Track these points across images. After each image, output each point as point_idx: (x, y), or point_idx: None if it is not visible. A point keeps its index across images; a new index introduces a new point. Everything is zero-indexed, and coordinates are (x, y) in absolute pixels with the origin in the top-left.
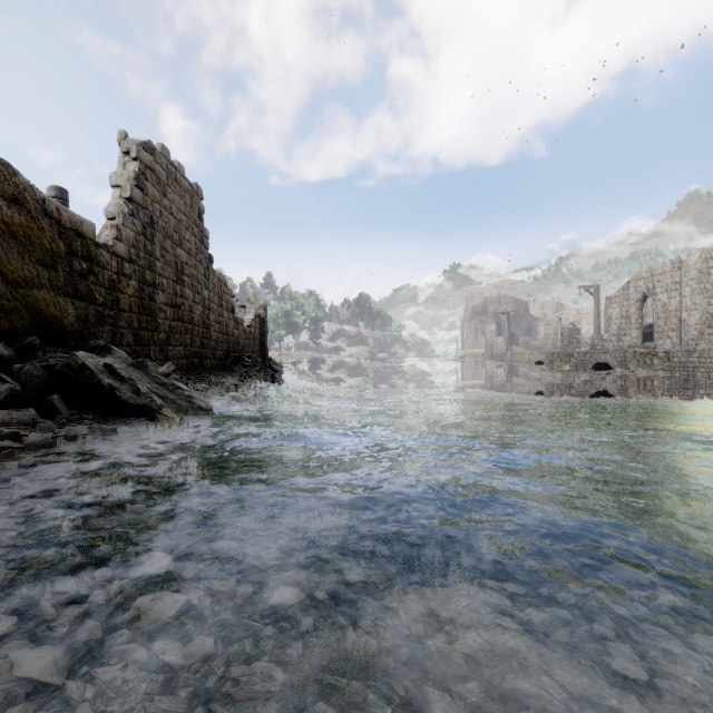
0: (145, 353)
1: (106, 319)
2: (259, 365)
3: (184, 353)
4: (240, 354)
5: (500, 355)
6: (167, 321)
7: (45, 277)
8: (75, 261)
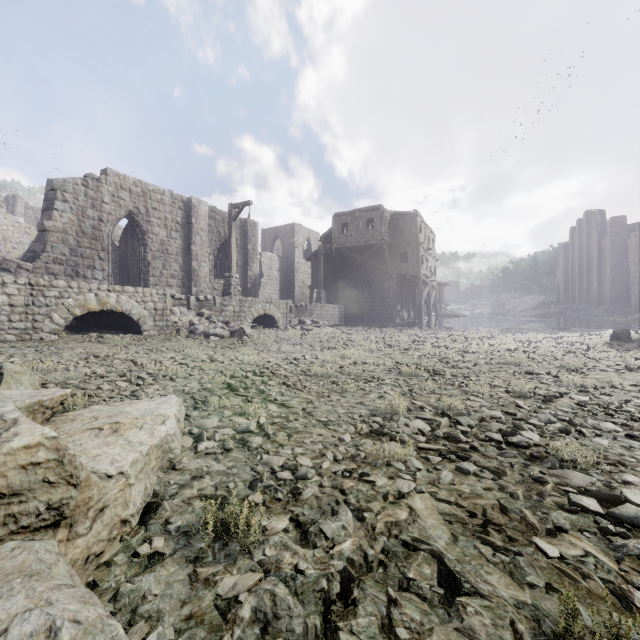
0: None
1: None
2: None
3: None
4: None
5: None
6: None
7: None
8: None
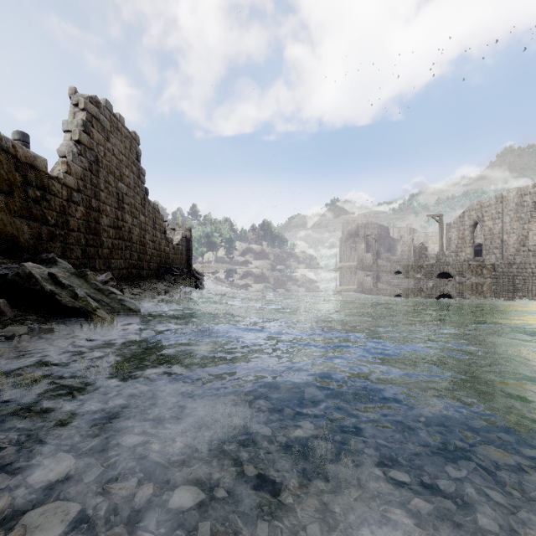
0: (91, 265)
1: (57, 237)
2: (185, 275)
3: (124, 265)
4: (170, 266)
5: (369, 267)
6: (110, 239)
7: (2, 202)
8: (29, 189)
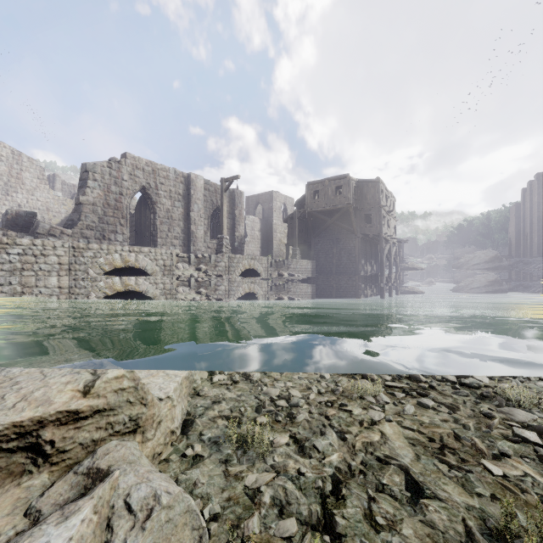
0: None
1: None
2: None
3: None
4: None
5: None
6: None
7: None
8: None
